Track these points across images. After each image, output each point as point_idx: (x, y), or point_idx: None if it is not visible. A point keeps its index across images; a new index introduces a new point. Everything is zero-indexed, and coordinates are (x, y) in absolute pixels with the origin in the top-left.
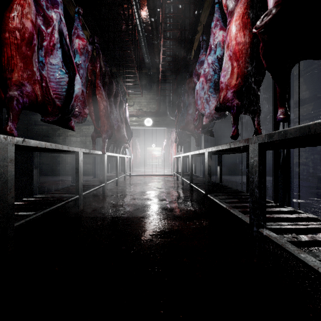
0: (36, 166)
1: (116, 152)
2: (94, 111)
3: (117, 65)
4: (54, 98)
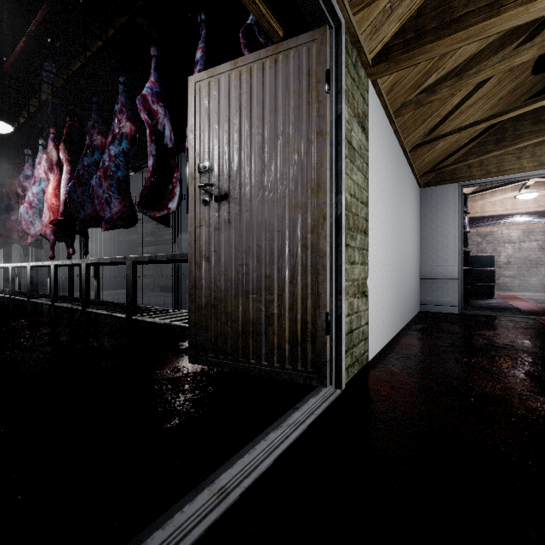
0: None
1: None
2: None
3: None
4: None
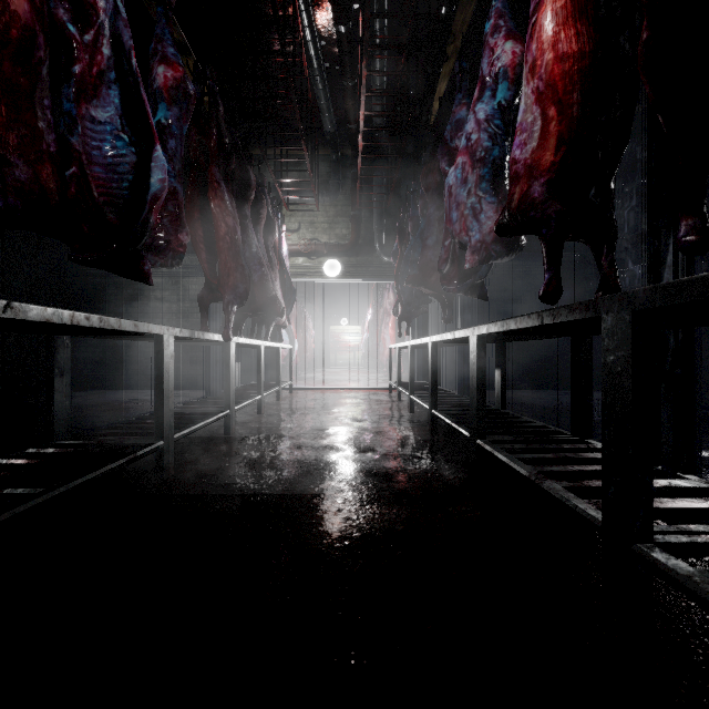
0: (62, 371)
1: (258, 337)
2: (204, 239)
3: (262, 140)
4: (102, 204)
